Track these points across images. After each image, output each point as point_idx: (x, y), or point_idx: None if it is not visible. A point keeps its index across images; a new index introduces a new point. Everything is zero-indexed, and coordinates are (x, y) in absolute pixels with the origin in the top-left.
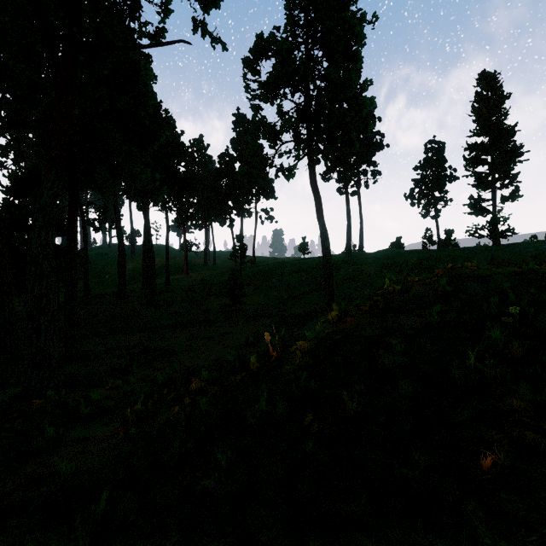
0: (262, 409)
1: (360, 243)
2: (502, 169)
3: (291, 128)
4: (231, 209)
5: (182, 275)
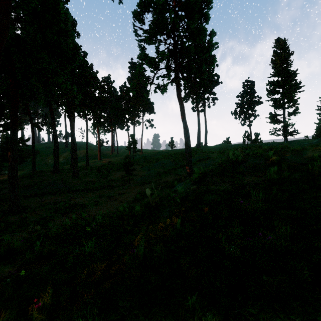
0: (140, 253)
1: (205, 140)
2: (289, 96)
3: (164, 58)
4: (127, 119)
5: (97, 159)
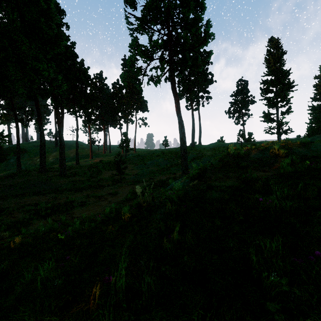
0: (118, 286)
1: (199, 139)
2: (283, 95)
3: (158, 47)
4: (120, 118)
5: (89, 159)
